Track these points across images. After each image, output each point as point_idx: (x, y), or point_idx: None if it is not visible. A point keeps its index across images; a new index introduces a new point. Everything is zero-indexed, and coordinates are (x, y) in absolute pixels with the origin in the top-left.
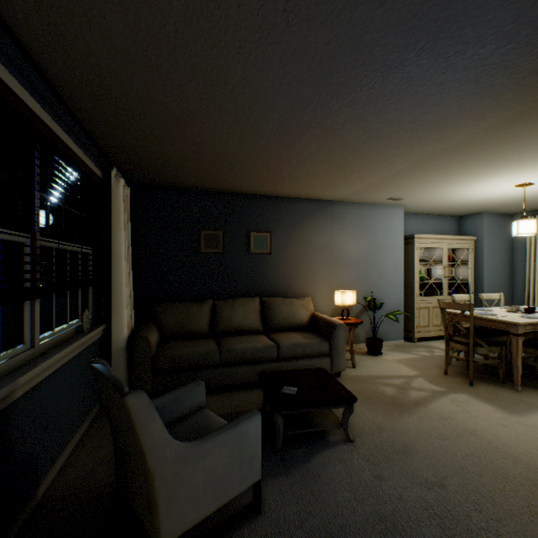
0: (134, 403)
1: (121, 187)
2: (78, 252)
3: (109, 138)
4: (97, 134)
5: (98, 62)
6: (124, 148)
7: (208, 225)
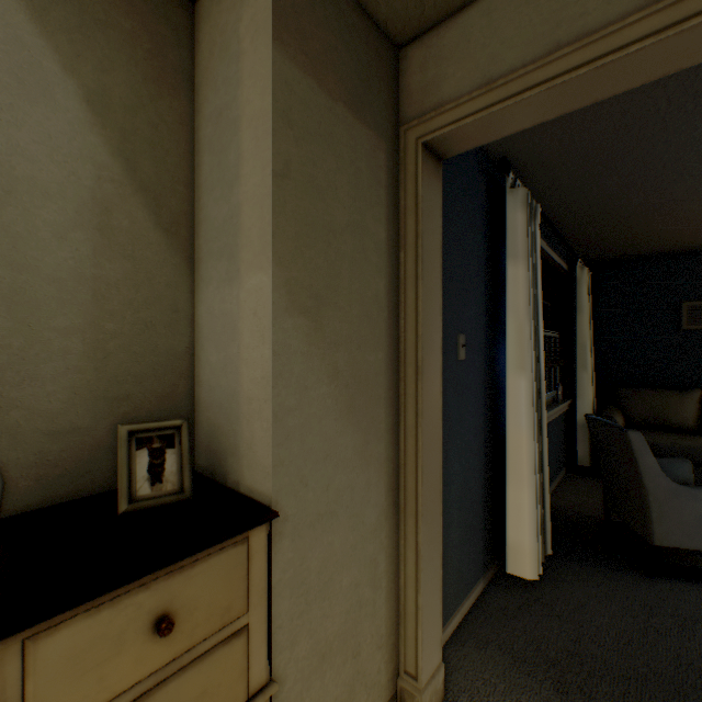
0: (632, 436)
1: (584, 275)
2: (553, 337)
3: (578, 238)
4: (568, 238)
5: (589, 202)
6: (590, 240)
7: (691, 295)
